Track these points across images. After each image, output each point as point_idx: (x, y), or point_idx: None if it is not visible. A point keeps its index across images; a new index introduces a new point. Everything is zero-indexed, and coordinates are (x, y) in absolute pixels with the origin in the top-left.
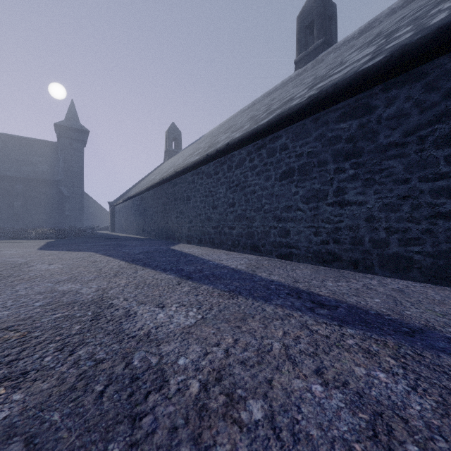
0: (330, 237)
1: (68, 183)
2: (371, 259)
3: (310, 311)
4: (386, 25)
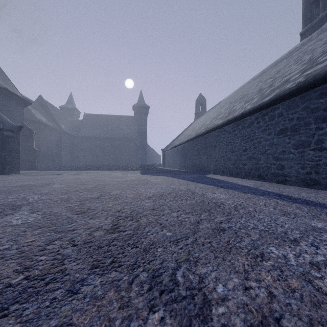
0: (312, 170)
1: (139, 139)
2: None
3: (282, 199)
4: None
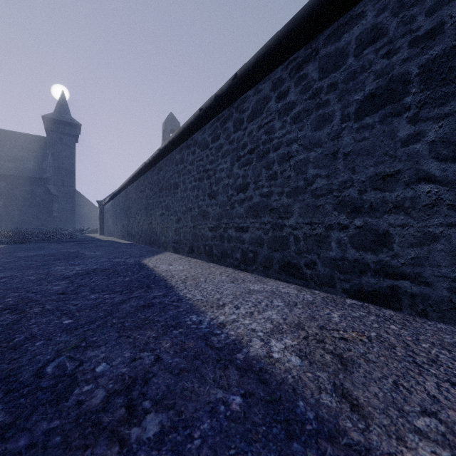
0: None
1: (58, 181)
2: None
3: None
4: None
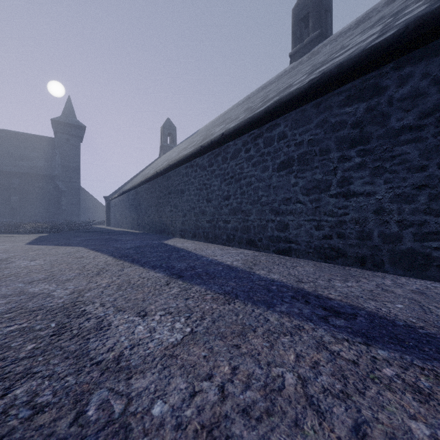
0: (334, 231)
1: (65, 178)
2: (381, 256)
3: (323, 321)
4: (387, 11)
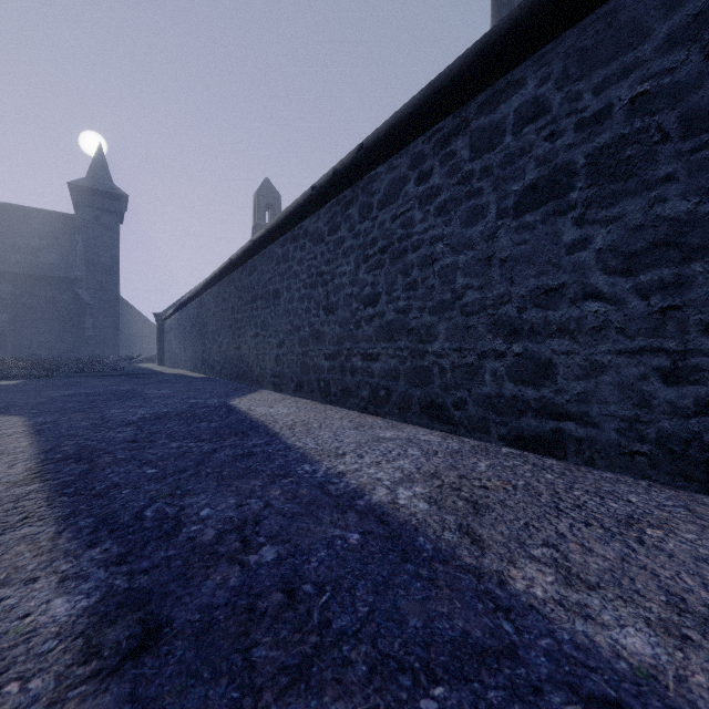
0: None
1: (93, 283)
2: None
3: None
4: None
